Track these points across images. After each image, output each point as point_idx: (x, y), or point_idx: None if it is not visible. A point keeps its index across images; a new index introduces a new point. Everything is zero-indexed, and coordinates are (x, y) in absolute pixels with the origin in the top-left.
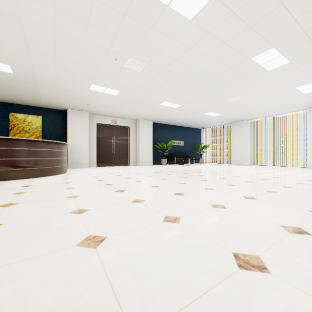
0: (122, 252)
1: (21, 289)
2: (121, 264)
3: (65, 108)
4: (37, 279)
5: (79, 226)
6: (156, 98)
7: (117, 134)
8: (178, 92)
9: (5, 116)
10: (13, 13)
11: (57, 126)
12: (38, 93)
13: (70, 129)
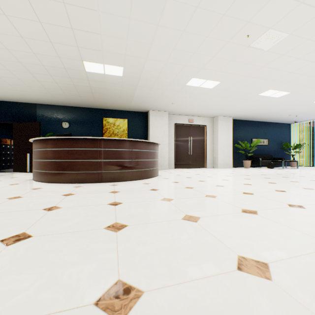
0: None
1: None
2: None
3: (147, 110)
4: None
5: None
6: (261, 86)
7: (193, 134)
8: (300, 74)
9: (100, 121)
10: None
11: (140, 128)
12: (132, 96)
13: (152, 131)
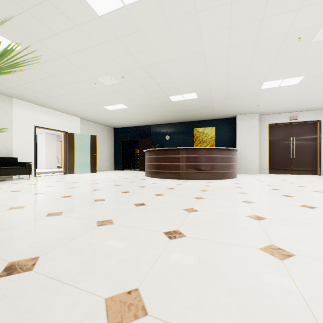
0: (322, 281)
1: (219, 261)
2: (321, 294)
3: (233, 116)
4: (229, 260)
5: (258, 231)
6: None
7: (297, 133)
8: None
9: (191, 132)
10: (200, 52)
11: (227, 133)
12: (213, 108)
13: (239, 135)
